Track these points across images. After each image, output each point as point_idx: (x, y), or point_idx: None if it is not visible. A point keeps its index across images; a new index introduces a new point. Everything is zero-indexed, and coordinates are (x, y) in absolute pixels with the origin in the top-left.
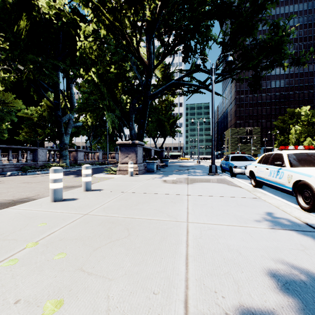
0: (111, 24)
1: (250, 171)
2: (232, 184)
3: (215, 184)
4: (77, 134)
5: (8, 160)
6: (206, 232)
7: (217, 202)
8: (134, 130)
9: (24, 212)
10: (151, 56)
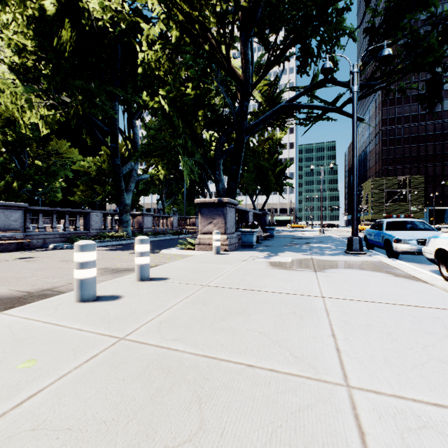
0: (187, 19)
1: (438, 249)
2: (403, 275)
3: (368, 273)
4: (146, 192)
5: (51, 228)
6: (422, 442)
7: (395, 319)
8: (222, 183)
9: (18, 326)
10: (248, 66)
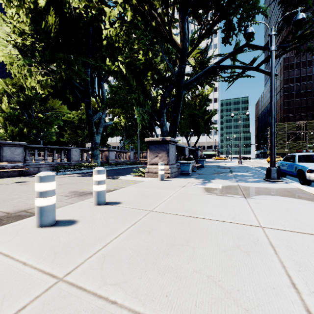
0: (139, 1)
1: None
2: None
3: (293, 200)
4: (112, 134)
5: (44, 160)
6: None
7: None
8: (165, 127)
9: None
10: (185, 37)
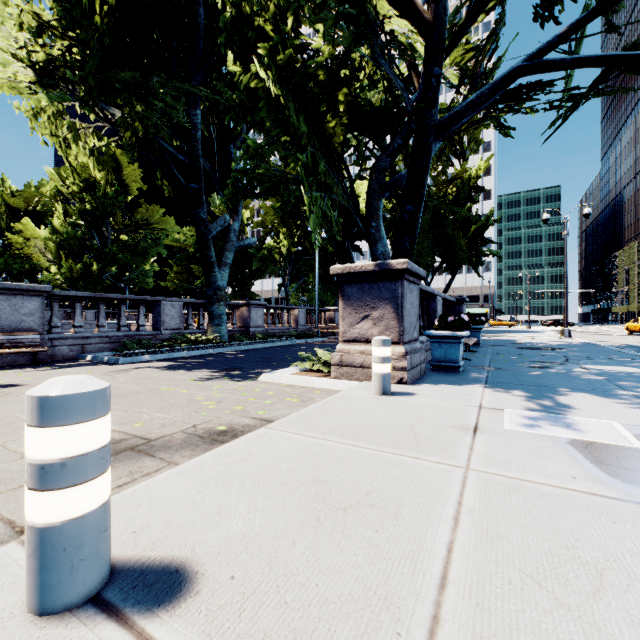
0: None
1: None
2: None
3: None
4: (262, 273)
5: (97, 327)
6: None
7: None
8: (382, 244)
9: None
10: None
